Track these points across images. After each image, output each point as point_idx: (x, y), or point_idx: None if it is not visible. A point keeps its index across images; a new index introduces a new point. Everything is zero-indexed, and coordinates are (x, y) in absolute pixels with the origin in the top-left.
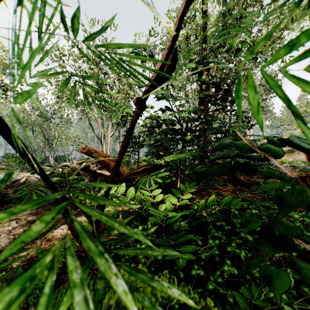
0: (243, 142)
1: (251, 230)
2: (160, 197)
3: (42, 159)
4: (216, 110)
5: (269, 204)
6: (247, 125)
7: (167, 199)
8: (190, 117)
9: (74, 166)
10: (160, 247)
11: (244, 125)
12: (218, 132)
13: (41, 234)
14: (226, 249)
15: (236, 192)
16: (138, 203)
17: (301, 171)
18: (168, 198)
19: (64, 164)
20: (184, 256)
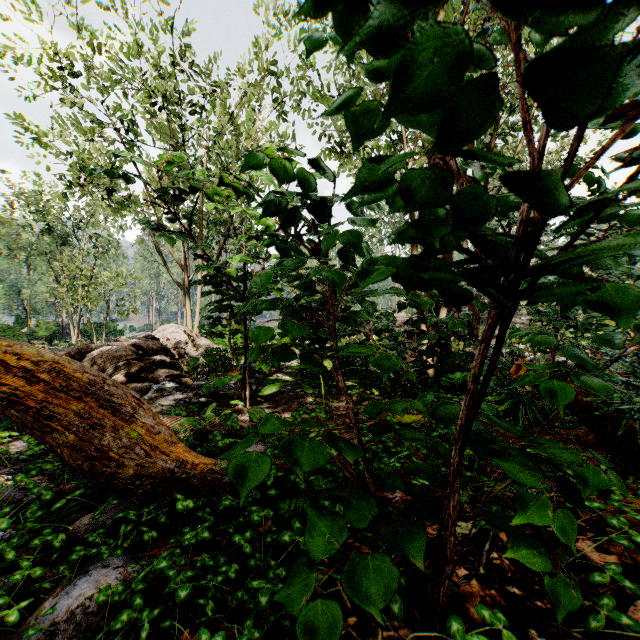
0: None
1: None
2: None
3: (51, 332)
4: None
5: None
6: None
7: None
8: None
9: None
10: None
11: None
12: None
13: None
14: None
15: None
16: None
17: None
18: None
19: None
20: None
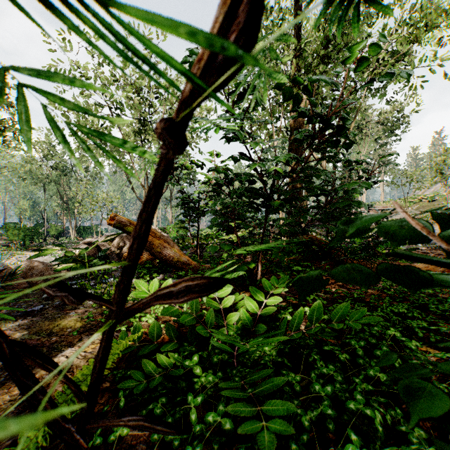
0: (402, 223)
1: (425, 417)
2: (229, 300)
3: (58, 232)
4: (318, 159)
5: (404, 309)
6: (366, 182)
7: (242, 302)
8: (277, 171)
9: (102, 244)
10: (229, 405)
11: (362, 182)
12: (320, 193)
13: (31, 366)
14: (346, 405)
15: (348, 285)
16: (194, 312)
17: (440, 251)
18: (243, 301)
19: (87, 241)
20: (273, 425)
